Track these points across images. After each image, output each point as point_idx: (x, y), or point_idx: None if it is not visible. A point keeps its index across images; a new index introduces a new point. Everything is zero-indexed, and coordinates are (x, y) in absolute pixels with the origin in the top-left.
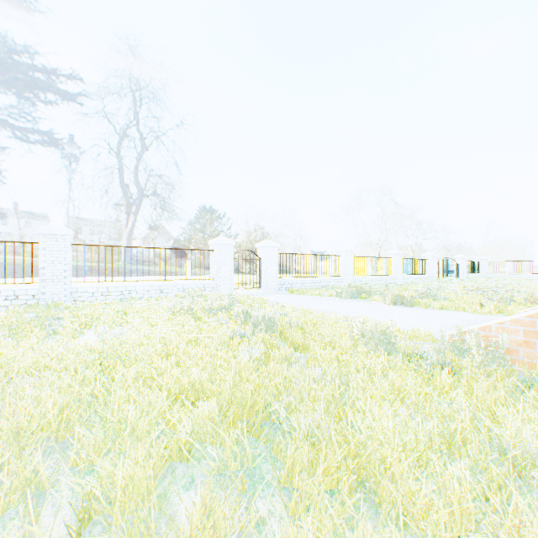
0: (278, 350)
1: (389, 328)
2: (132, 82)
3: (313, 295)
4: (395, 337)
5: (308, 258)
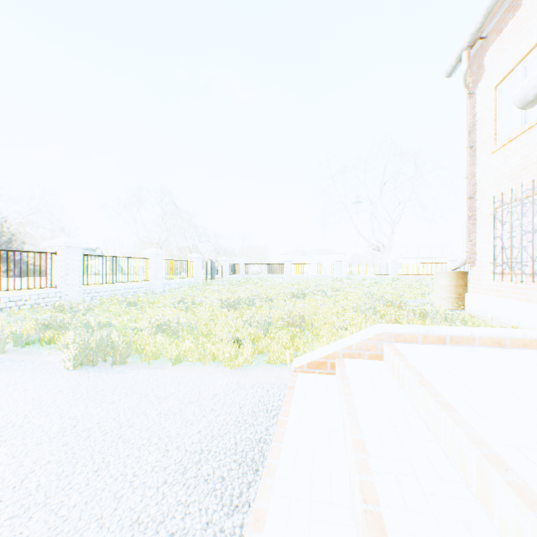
0: None
1: None
2: None
3: None
4: None
5: None
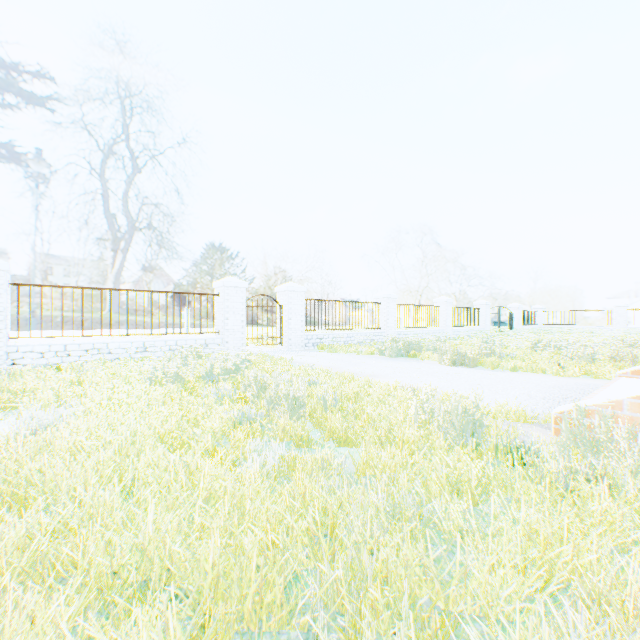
0: (308, 445)
1: (472, 405)
2: (117, 82)
3: (349, 353)
4: (482, 419)
5: (342, 306)
